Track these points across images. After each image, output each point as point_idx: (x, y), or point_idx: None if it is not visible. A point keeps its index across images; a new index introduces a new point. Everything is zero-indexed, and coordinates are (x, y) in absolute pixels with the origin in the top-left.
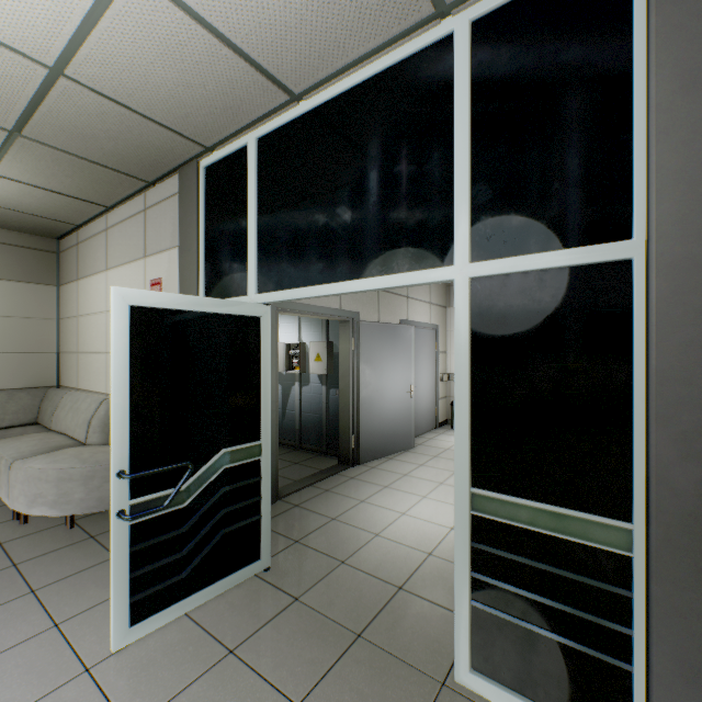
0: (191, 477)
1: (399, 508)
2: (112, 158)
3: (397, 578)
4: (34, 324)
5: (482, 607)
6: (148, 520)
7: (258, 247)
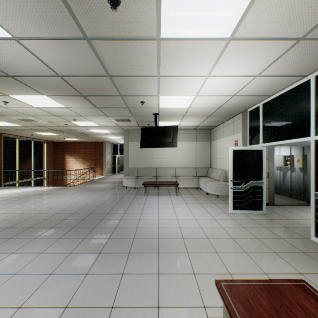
0: (244, 185)
1: None
2: (226, 114)
3: (307, 226)
4: (205, 152)
5: (317, 221)
6: (235, 191)
7: (262, 131)
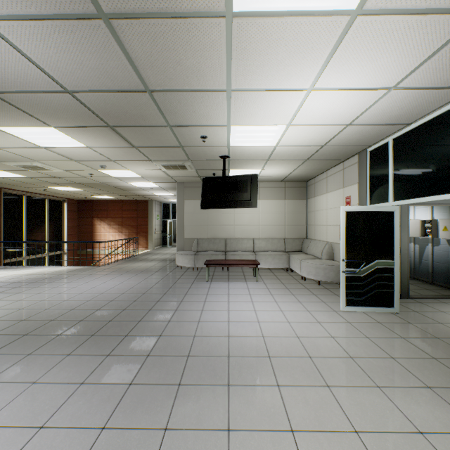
0: (364, 267)
1: None
2: (333, 157)
3: None
4: (299, 215)
5: None
6: (350, 276)
7: (392, 182)
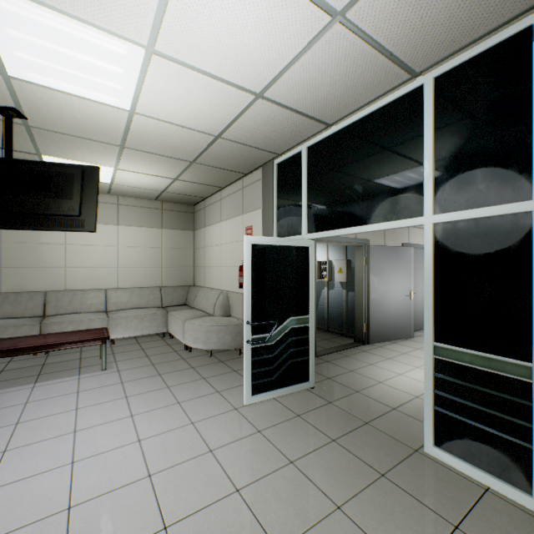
0: (276, 330)
1: (397, 371)
2: (231, 166)
3: (392, 404)
4: (183, 252)
5: (440, 410)
6: (258, 347)
7: (307, 207)
